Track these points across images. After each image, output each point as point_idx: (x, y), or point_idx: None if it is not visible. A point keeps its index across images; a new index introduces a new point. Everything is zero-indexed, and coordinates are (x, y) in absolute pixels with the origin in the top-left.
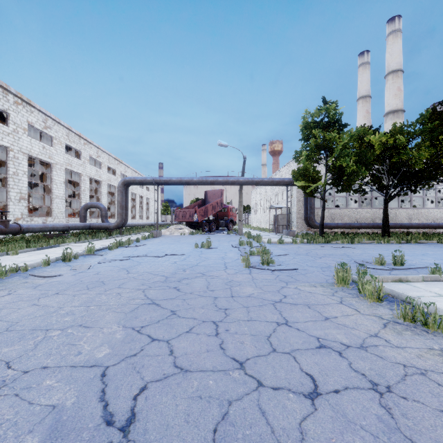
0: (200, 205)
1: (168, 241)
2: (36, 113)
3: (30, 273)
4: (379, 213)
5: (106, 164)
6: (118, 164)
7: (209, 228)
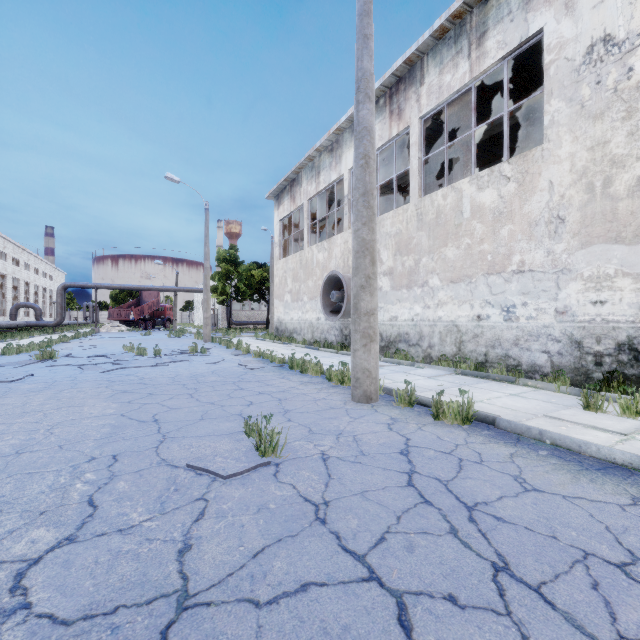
0: (135, 304)
1: (115, 334)
2: None
3: (73, 340)
4: None
5: (11, 255)
6: (22, 252)
7: (145, 326)
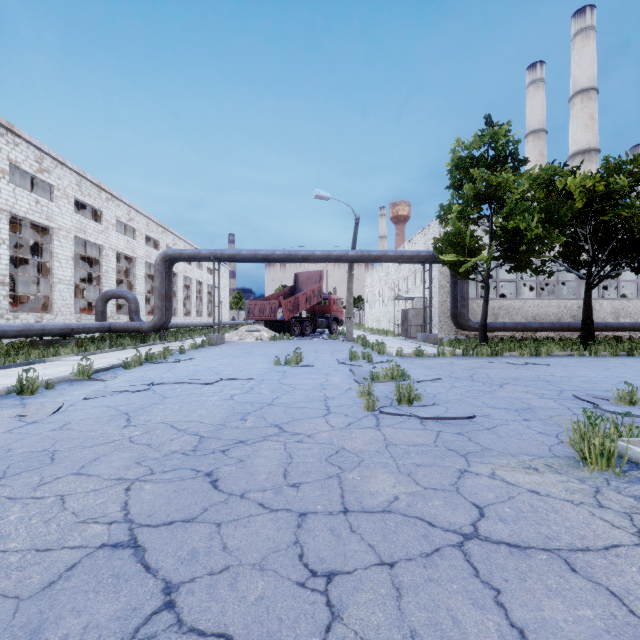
0: (287, 295)
1: (233, 351)
2: (24, 146)
3: None
4: (569, 307)
5: (144, 232)
6: (163, 232)
7: (301, 331)
